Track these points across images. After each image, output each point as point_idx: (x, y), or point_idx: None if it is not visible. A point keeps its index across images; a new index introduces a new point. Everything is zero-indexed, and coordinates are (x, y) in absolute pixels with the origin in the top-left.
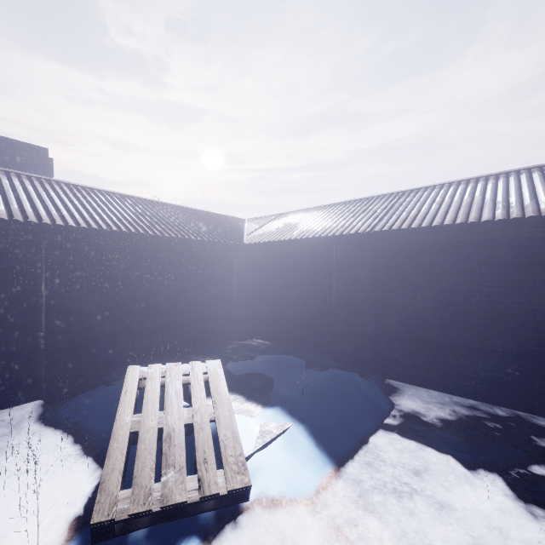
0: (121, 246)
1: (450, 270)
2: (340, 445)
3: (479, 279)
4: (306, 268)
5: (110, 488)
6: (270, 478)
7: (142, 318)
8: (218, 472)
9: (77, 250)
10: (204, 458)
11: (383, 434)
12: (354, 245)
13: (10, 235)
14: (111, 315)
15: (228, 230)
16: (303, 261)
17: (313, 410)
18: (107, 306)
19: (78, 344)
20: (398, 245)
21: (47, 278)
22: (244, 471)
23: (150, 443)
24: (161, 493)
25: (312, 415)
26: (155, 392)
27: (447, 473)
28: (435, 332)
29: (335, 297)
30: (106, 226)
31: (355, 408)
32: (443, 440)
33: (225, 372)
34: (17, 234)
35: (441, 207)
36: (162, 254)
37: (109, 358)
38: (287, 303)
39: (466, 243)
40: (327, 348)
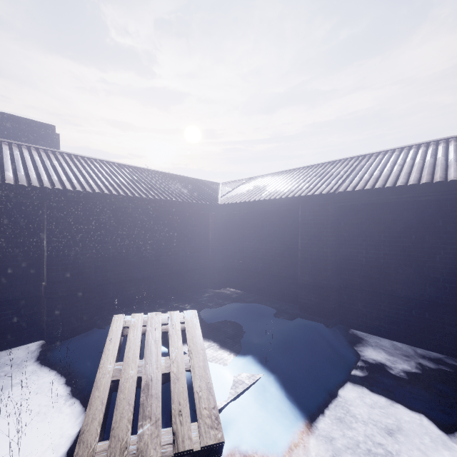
0: (112, 207)
1: (413, 228)
2: (310, 398)
3: (444, 237)
4: (273, 226)
5: (88, 440)
6: (242, 431)
7: (130, 269)
8: (192, 425)
9: (73, 211)
10: (179, 410)
11: (351, 387)
12: (319, 205)
13: (16, 198)
14: (103, 267)
15: (205, 192)
16: (271, 219)
17: (283, 360)
18: (100, 259)
19: (74, 292)
20: (361, 204)
21: (47, 235)
22: (217, 425)
23: (129, 392)
24: (136, 447)
25: (282, 366)
26: (136, 341)
27: (420, 432)
28: (398, 287)
29: (301, 252)
30: (98, 190)
31: (323, 359)
32: (413, 396)
33: (201, 319)
34: (22, 197)
35: (403, 168)
36: (147, 213)
37: (102, 304)
38: (256, 257)
39: (430, 202)
40: (293, 298)
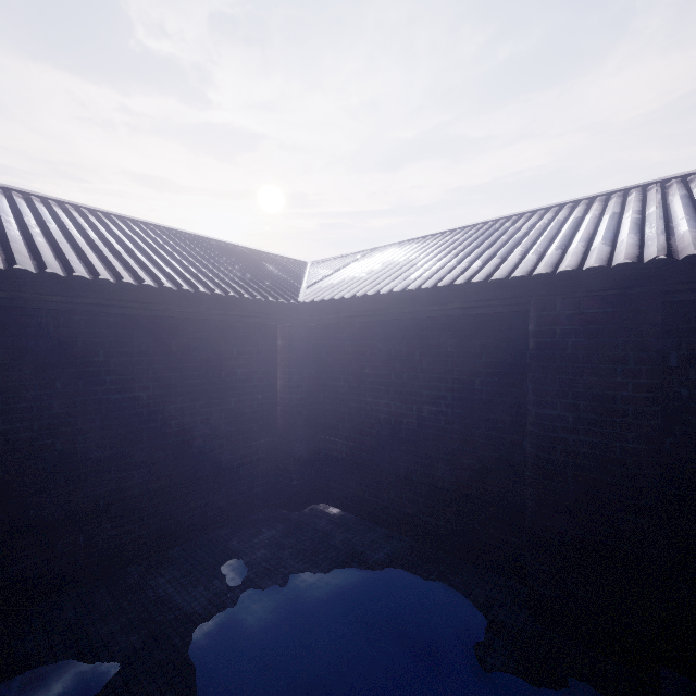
0: None
1: None
2: None
3: None
4: (441, 359)
5: None
6: None
7: (18, 495)
8: None
9: None
10: None
11: None
12: (608, 300)
13: None
14: None
15: (269, 276)
16: (434, 340)
17: None
18: None
19: None
20: None
21: None
22: None
23: None
24: None
25: None
26: None
27: None
28: None
29: (540, 444)
30: None
31: None
32: None
33: (224, 691)
34: None
35: None
36: (85, 325)
37: None
38: (394, 436)
39: None
40: (500, 560)
